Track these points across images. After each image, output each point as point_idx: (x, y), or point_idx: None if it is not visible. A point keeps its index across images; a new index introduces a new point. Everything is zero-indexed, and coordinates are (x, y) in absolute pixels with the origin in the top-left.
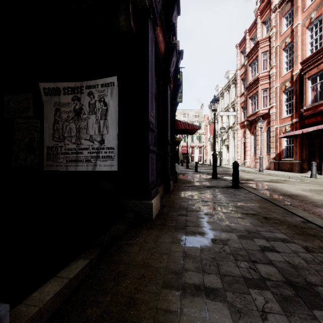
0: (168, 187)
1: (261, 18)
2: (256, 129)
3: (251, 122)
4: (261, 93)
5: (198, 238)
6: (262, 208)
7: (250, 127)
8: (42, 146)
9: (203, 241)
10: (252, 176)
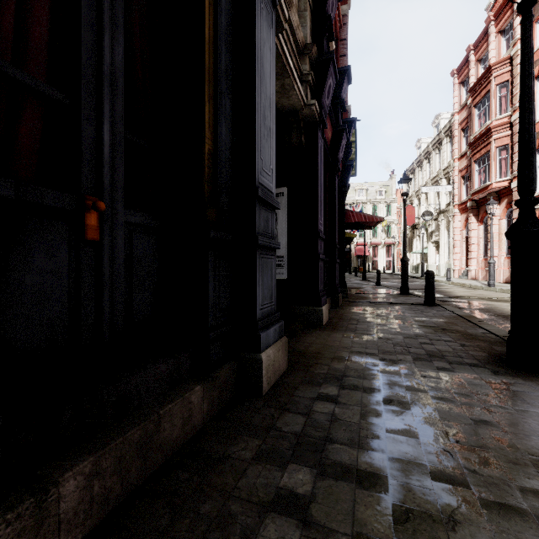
0: (336, 301)
1: (497, 25)
2: (487, 214)
3: (479, 203)
4: (495, 154)
5: (366, 336)
6: (447, 323)
7: (476, 212)
8: None
9: (370, 338)
10: (469, 293)
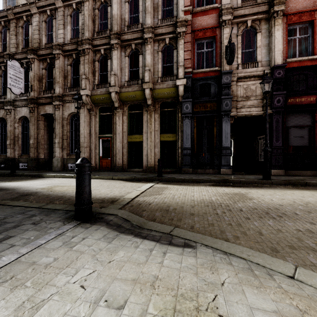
0: None
1: None
2: None
3: None
4: None
5: None
6: None
7: None
8: (259, 154)
9: None
10: None
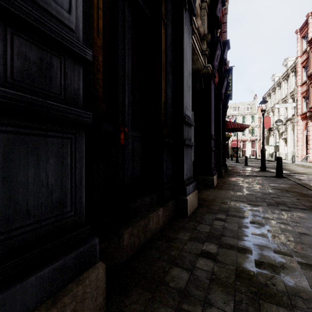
0: (221, 174)
1: None
2: None
3: None
4: None
5: (239, 193)
6: (289, 187)
7: None
8: None
9: (242, 194)
10: (307, 171)
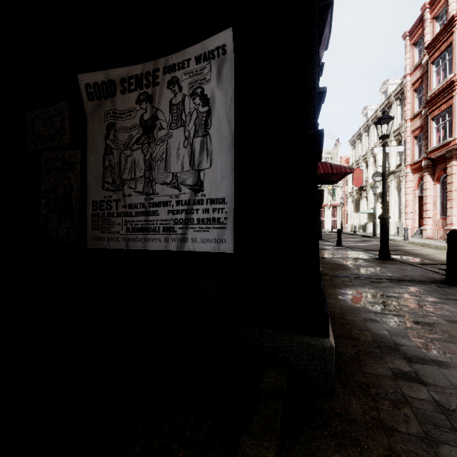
0: None
1: None
2: (447, 172)
3: (435, 162)
4: None
5: None
6: None
7: (432, 171)
8: (85, 200)
9: None
10: None
